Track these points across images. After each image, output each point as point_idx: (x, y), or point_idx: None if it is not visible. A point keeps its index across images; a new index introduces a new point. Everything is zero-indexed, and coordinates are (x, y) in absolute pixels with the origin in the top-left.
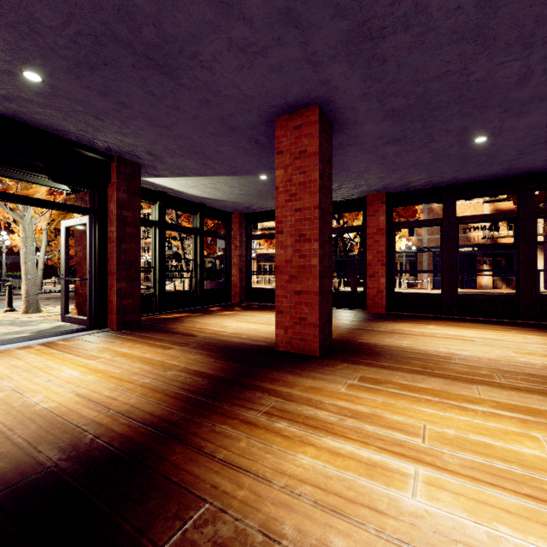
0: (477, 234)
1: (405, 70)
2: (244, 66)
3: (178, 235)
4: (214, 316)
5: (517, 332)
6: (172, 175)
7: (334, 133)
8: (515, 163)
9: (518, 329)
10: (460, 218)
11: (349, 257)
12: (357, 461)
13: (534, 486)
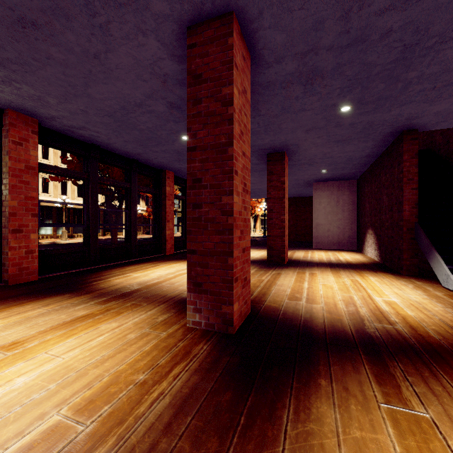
0: None
1: (270, 97)
2: None
3: None
4: None
5: (165, 265)
6: None
7: None
8: (149, 153)
9: (156, 263)
10: (101, 178)
11: None
12: (390, 305)
13: (358, 288)
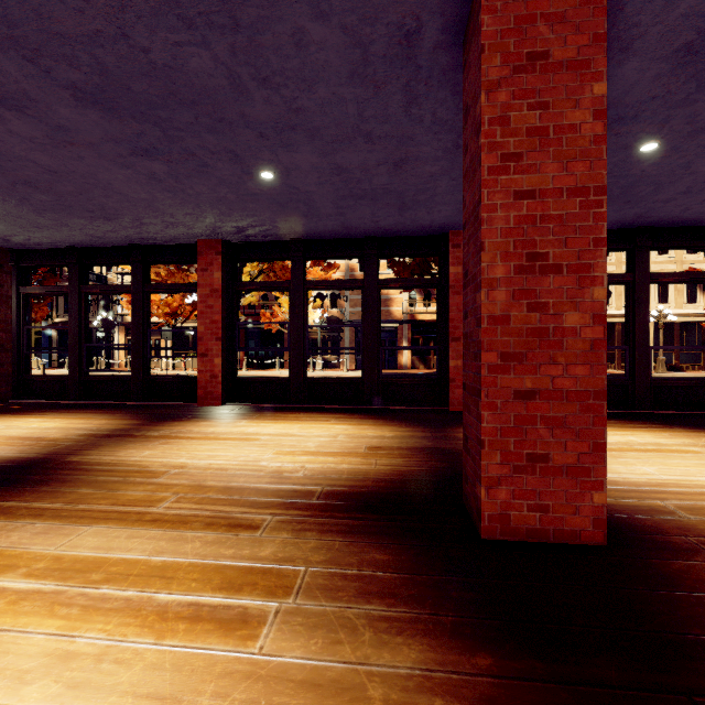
0: (398, 309)
1: (10, 1)
2: None
3: None
4: None
5: (333, 422)
6: None
7: (10, 111)
8: (346, 220)
9: (343, 417)
10: (308, 282)
11: (262, 331)
12: None
13: None
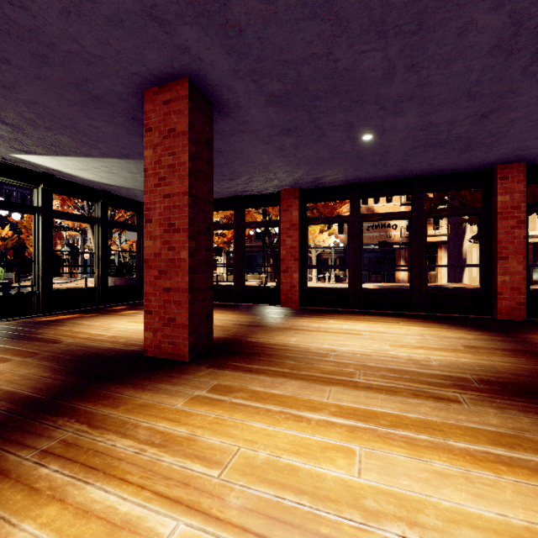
0: (395, 233)
1: (269, 46)
2: (70, 11)
3: (89, 226)
4: (109, 317)
5: (404, 324)
6: (49, 153)
7: (221, 116)
8: (406, 165)
9: (406, 321)
10: (364, 215)
11: None
12: (105, 521)
13: (309, 531)
